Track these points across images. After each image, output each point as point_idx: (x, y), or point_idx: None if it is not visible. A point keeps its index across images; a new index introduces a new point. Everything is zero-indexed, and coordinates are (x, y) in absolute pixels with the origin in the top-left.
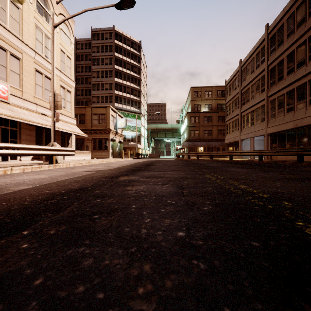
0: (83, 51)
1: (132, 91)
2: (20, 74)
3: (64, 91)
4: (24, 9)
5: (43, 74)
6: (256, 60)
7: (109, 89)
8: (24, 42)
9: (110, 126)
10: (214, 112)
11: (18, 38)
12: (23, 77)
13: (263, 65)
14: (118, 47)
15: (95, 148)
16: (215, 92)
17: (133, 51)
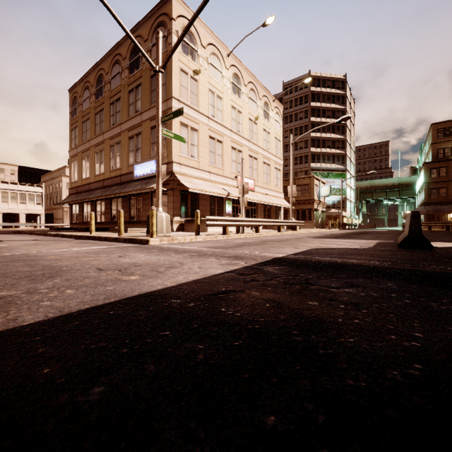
0: None
1: (333, 144)
2: (257, 169)
3: (277, 171)
4: (258, 123)
5: (266, 163)
6: None
7: (303, 148)
8: (259, 145)
9: (314, 196)
10: None
11: (257, 145)
12: (258, 171)
13: None
14: (315, 95)
15: (298, 219)
16: None
17: (335, 92)
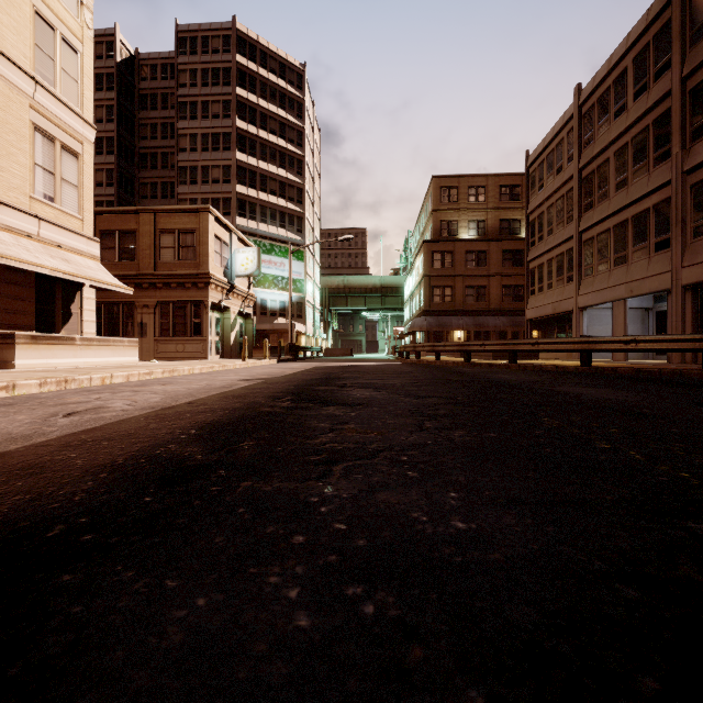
0: (156, 85)
1: (282, 189)
2: None
3: (52, 146)
4: None
5: None
6: (636, 74)
7: (222, 182)
8: None
9: (210, 267)
10: (493, 240)
11: None
12: None
13: (664, 81)
14: (246, 75)
15: (166, 332)
16: (493, 189)
17: (285, 87)
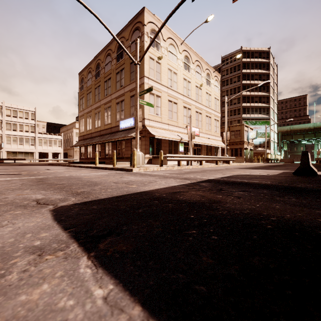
0: None
1: (260, 99)
2: (201, 121)
3: (216, 121)
4: (202, 88)
5: (208, 116)
6: None
7: (237, 103)
8: (203, 104)
9: (244, 139)
10: None
11: (201, 104)
12: (202, 122)
13: None
14: (245, 64)
15: (232, 155)
16: None
17: (261, 60)
